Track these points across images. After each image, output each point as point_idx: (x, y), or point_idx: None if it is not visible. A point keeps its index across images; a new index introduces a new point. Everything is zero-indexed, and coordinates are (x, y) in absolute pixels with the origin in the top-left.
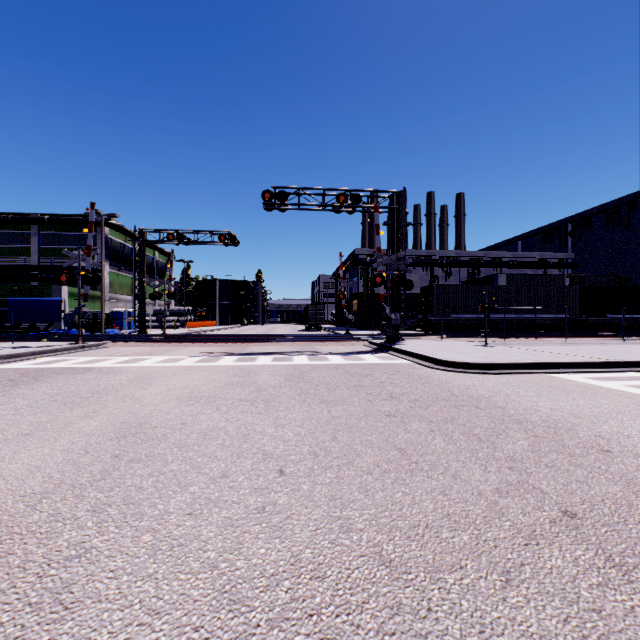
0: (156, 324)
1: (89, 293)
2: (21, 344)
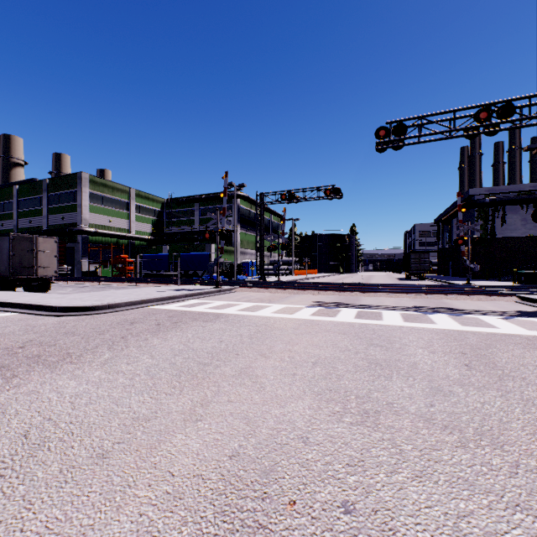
0: (271, 272)
1: (227, 249)
2: (182, 287)
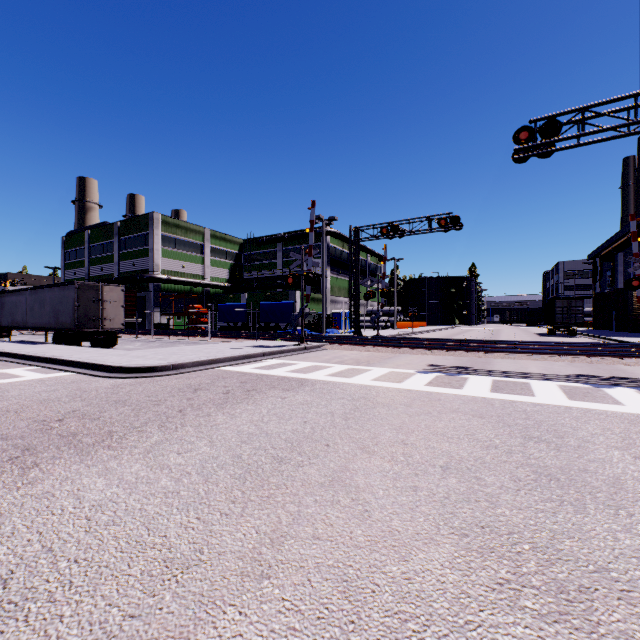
0: (368, 324)
1: (315, 296)
2: (261, 343)
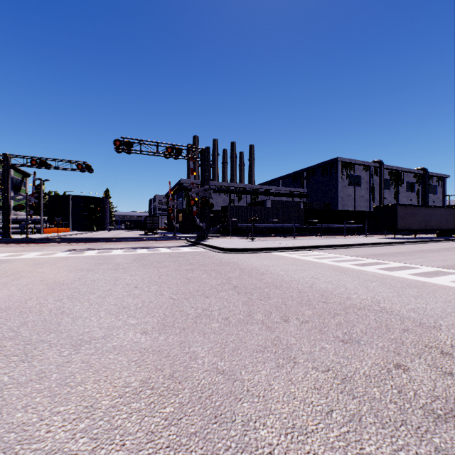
0: (13, 230)
1: None
2: None
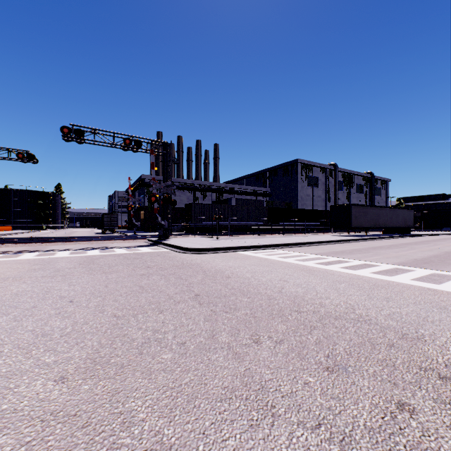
0: None
1: None
2: None
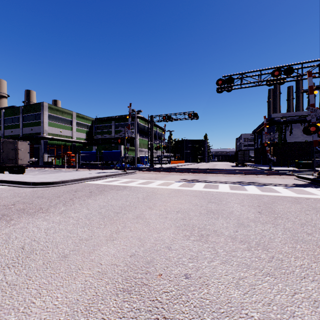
0: (157, 162)
1: (131, 148)
2: (104, 171)
